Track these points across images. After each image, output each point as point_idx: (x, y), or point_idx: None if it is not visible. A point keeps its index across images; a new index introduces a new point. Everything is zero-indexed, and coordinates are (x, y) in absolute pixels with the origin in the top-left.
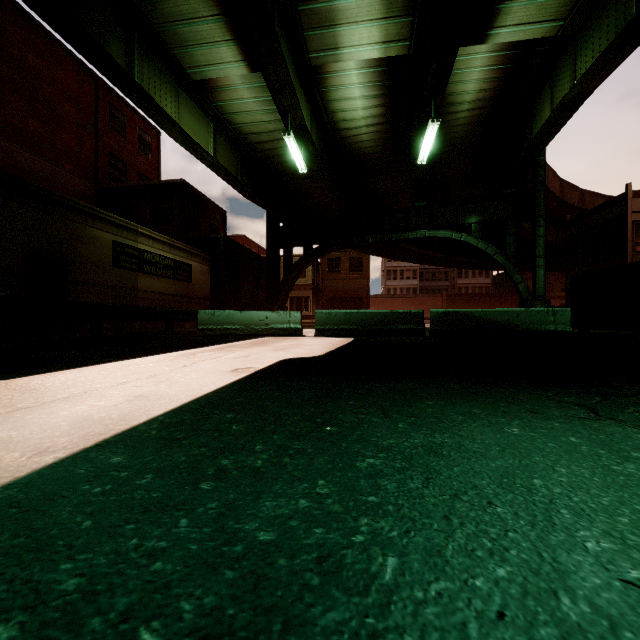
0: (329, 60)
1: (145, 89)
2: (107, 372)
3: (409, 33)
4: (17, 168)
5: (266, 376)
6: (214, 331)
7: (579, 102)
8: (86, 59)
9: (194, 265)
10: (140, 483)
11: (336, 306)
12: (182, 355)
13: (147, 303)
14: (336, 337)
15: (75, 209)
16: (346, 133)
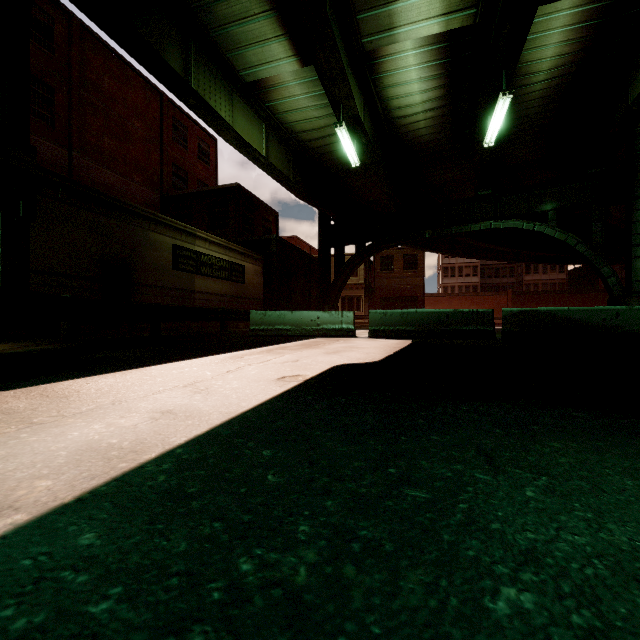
0: (384, 43)
1: (201, 95)
2: (148, 377)
3: None
4: (95, 182)
5: (316, 388)
6: (265, 331)
7: None
8: (147, 70)
9: (248, 266)
10: (93, 613)
11: (389, 306)
12: (229, 358)
13: (204, 304)
14: (392, 339)
15: (139, 215)
16: (401, 122)
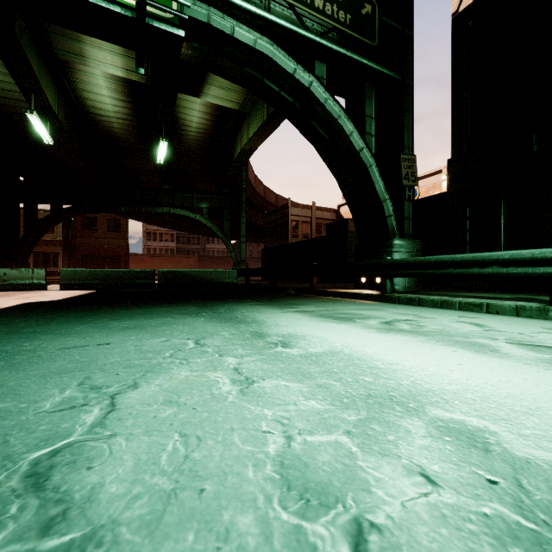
0: (76, 61)
1: None
2: None
3: (146, 72)
4: None
5: (13, 308)
6: None
7: (251, 152)
8: None
9: None
10: None
11: (92, 263)
12: None
13: None
14: (81, 290)
15: None
16: (97, 117)
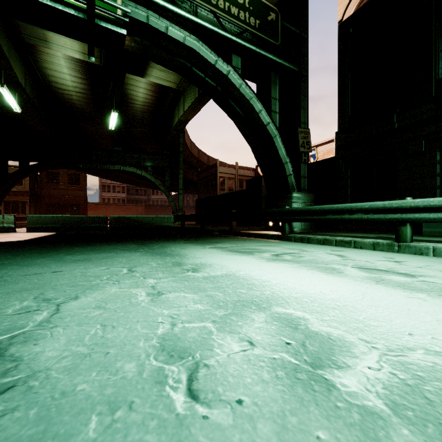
0: (41, 44)
1: None
2: None
3: (99, 55)
4: None
5: None
6: None
7: (186, 122)
8: None
9: None
10: None
11: (55, 210)
12: None
13: None
14: (45, 232)
15: None
16: (59, 90)
